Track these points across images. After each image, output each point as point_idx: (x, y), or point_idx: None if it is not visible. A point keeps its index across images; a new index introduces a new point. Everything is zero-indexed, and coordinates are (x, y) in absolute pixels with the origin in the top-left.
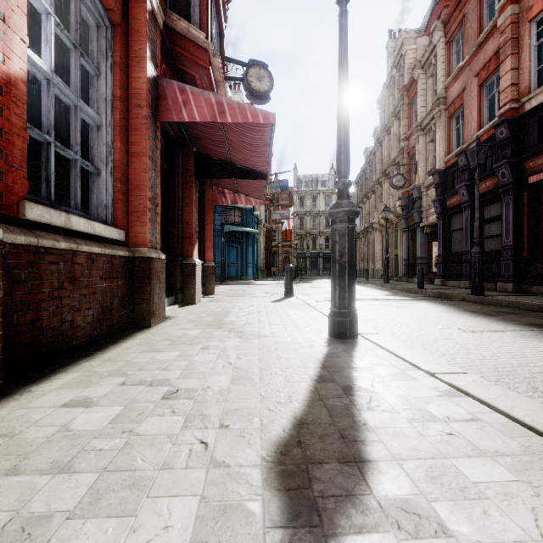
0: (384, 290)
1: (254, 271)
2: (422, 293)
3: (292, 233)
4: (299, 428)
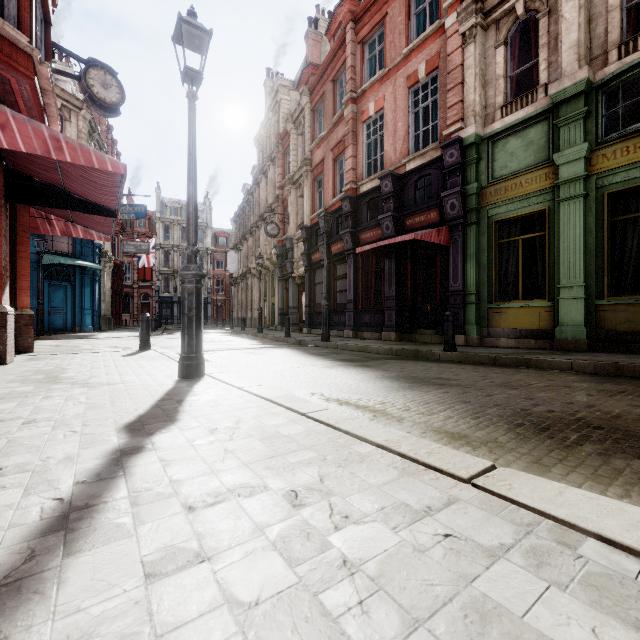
0: (256, 340)
1: (94, 319)
2: (287, 341)
3: (153, 271)
4: (141, 418)
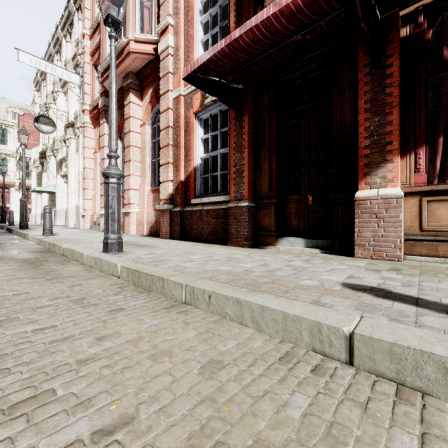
0: None
1: None
2: None
3: None
4: None
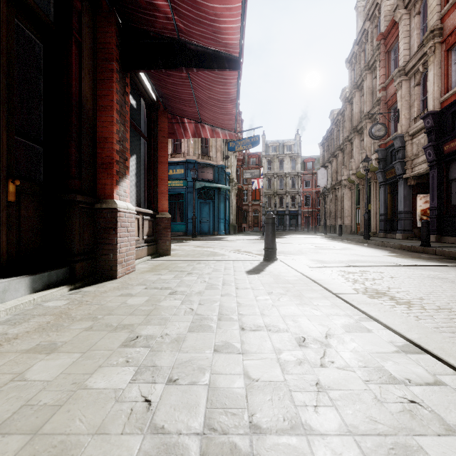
0: (377, 248)
1: (225, 226)
2: (435, 252)
3: (260, 193)
4: None
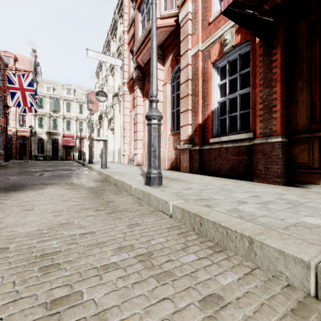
0: None
1: None
2: None
3: None
4: None
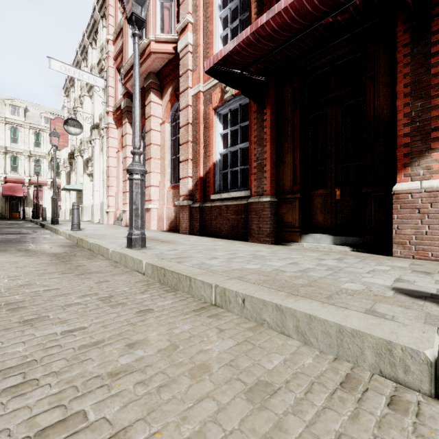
0: None
1: None
2: None
3: None
4: None
